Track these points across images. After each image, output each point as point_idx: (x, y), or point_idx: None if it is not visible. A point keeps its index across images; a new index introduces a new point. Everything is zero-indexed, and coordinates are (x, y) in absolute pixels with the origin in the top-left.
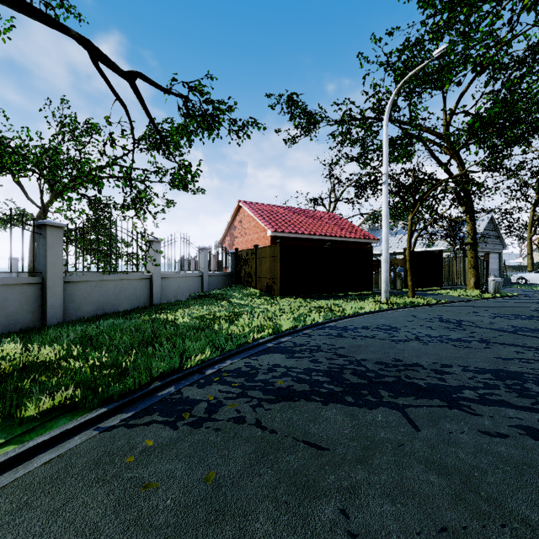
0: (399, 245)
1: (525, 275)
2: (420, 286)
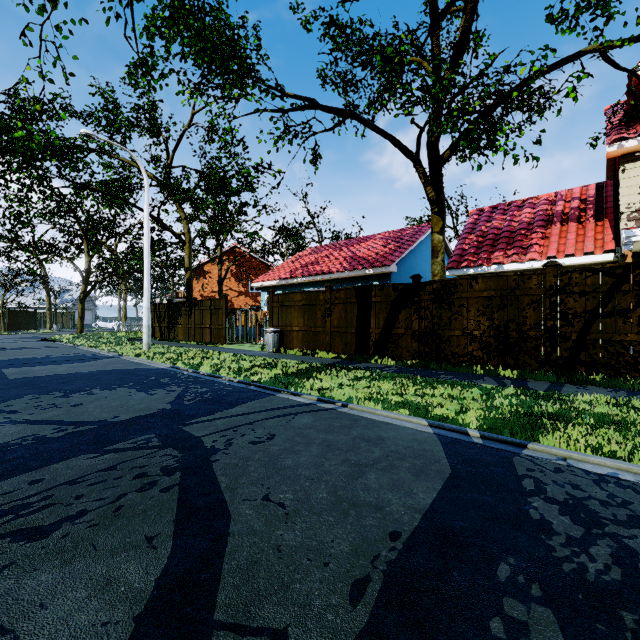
0: (20, 302)
1: (98, 323)
2: (20, 329)
